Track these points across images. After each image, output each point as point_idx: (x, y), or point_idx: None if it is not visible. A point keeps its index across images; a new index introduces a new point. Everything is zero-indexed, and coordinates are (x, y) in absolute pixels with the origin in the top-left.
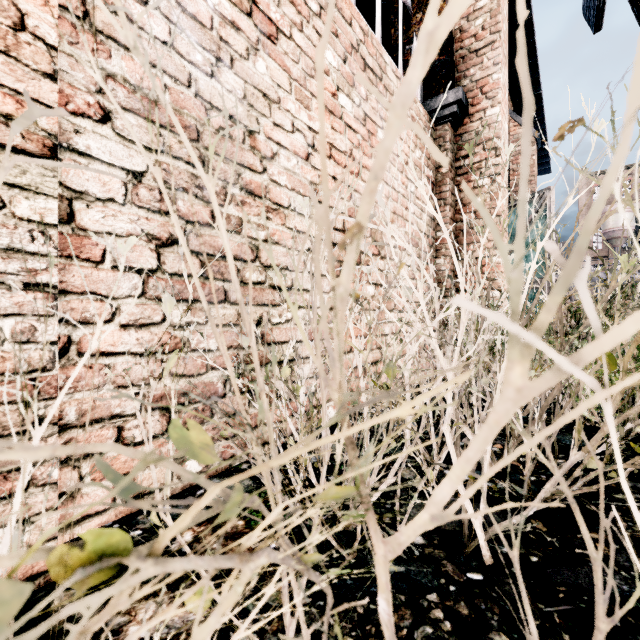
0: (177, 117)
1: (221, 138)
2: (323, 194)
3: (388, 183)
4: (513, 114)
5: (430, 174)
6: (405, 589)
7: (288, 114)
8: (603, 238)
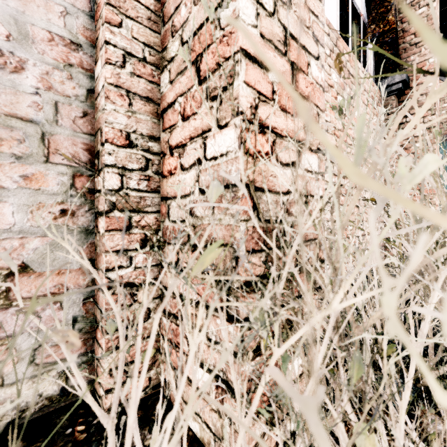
0: None
1: None
2: None
3: None
4: None
5: None
6: None
7: None
8: None
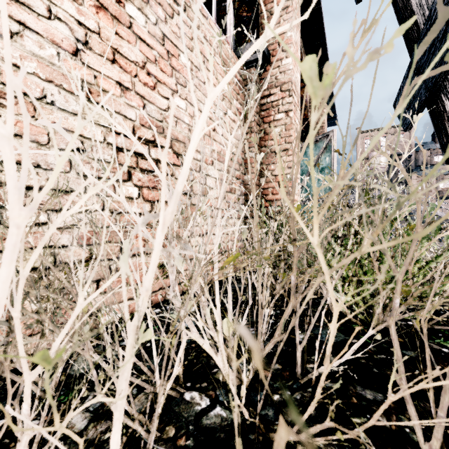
0: None
1: None
2: None
3: (193, 104)
4: None
5: (239, 106)
6: None
7: None
8: (331, 114)
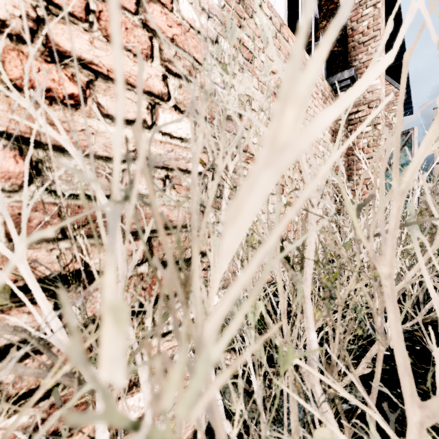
0: (210, 113)
1: (228, 121)
2: (373, 187)
3: None
4: (385, 76)
5: (332, 125)
6: (350, 355)
7: (257, 102)
8: None
